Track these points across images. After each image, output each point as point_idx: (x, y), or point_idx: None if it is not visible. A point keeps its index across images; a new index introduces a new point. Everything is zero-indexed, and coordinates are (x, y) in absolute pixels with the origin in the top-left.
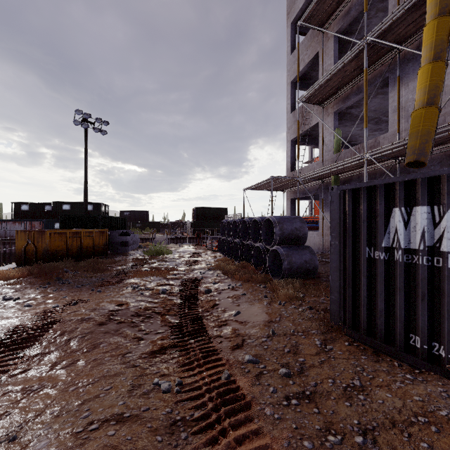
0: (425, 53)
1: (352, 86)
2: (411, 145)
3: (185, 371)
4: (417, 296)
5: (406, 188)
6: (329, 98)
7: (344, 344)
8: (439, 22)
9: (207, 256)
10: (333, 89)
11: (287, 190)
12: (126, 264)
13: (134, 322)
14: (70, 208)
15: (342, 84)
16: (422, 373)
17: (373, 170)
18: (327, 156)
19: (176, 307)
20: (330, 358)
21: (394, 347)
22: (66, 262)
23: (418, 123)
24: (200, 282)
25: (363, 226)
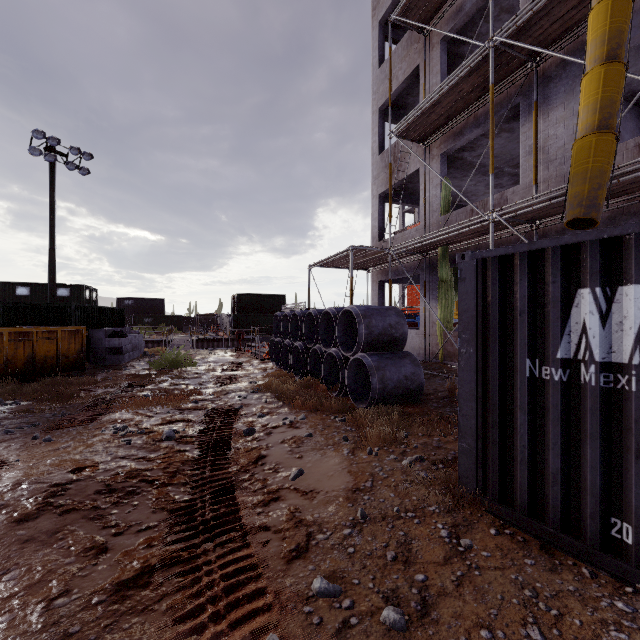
0: (594, 50)
1: (468, 115)
2: (576, 192)
3: (182, 638)
4: (626, 449)
5: (603, 253)
6: (434, 134)
7: (490, 532)
8: (614, 2)
9: (252, 368)
10: (441, 119)
11: (372, 269)
12: (115, 384)
13: (98, 507)
14: (30, 293)
15: (454, 111)
16: (639, 593)
17: (497, 239)
18: (431, 219)
19: (189, 467)
20: (471, 571)
21: (579, 540)
22: (1, 385)
23: (586, 158)
24: (237, 414)
25: (520, 322)
